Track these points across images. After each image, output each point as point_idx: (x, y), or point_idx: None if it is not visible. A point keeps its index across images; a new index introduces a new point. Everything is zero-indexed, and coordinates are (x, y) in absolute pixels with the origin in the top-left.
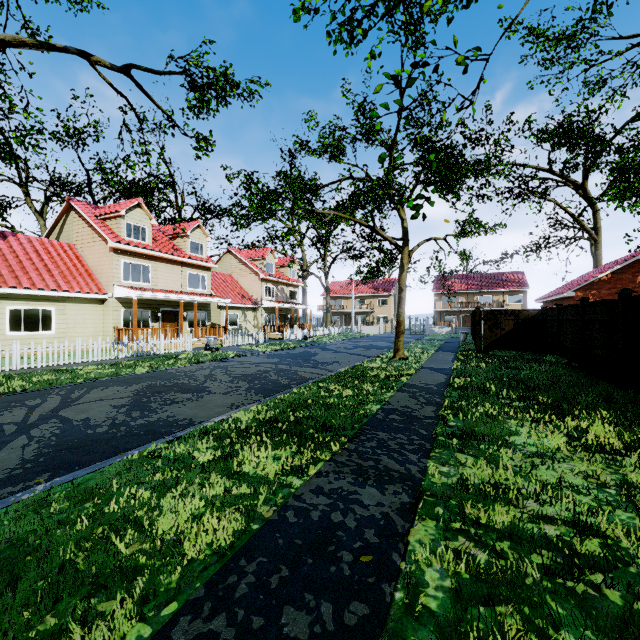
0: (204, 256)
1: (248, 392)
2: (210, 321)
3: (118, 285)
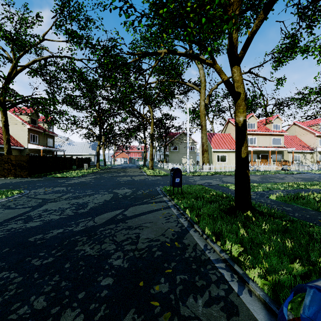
0: (280, 130)
1: (301, 180)
2: (283, 159)
3: None
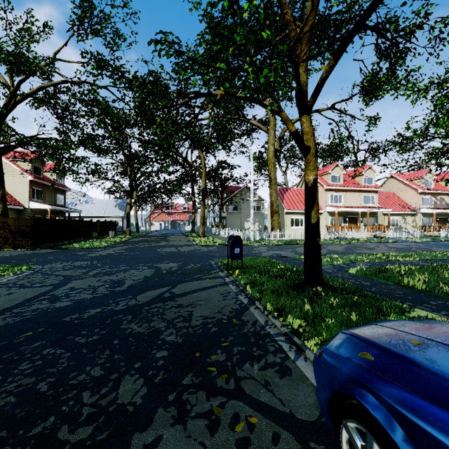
0: (373, 184)
1: (395, 251)
2: (377, 223)
3: (328, 206)
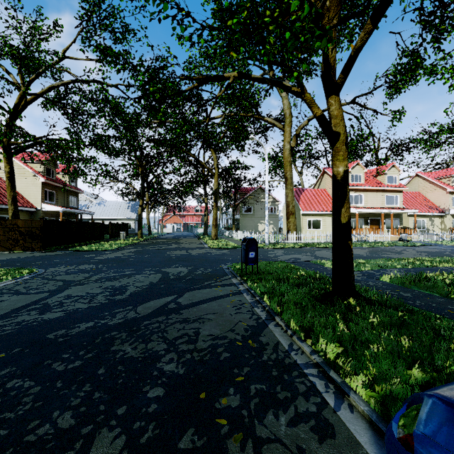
0: (397, 184)
1: (426, 255)
2: (401, 225)
3: None
